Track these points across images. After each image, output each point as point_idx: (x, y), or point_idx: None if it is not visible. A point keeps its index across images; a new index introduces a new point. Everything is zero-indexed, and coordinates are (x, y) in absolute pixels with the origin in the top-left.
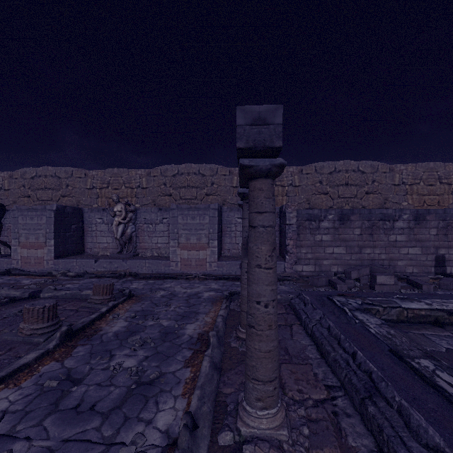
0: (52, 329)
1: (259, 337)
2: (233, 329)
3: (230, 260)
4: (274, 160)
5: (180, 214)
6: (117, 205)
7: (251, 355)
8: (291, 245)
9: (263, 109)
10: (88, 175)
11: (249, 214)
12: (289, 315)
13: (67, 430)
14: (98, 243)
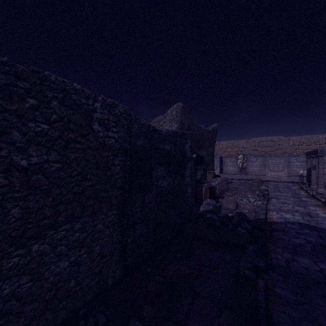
0: (260, 184)
1: (320, 179)
2: (307, 187)
3: (293, 176)
4: (323, 154)
5: (270, 159)
6: (239, 155)
7: (319, 181)
8: (325, 171)
9: (322, 149)
10: (220, 144)
11: (318, 162)
12: (325, 188)
13: (285, 191)
14: (228, 169)
